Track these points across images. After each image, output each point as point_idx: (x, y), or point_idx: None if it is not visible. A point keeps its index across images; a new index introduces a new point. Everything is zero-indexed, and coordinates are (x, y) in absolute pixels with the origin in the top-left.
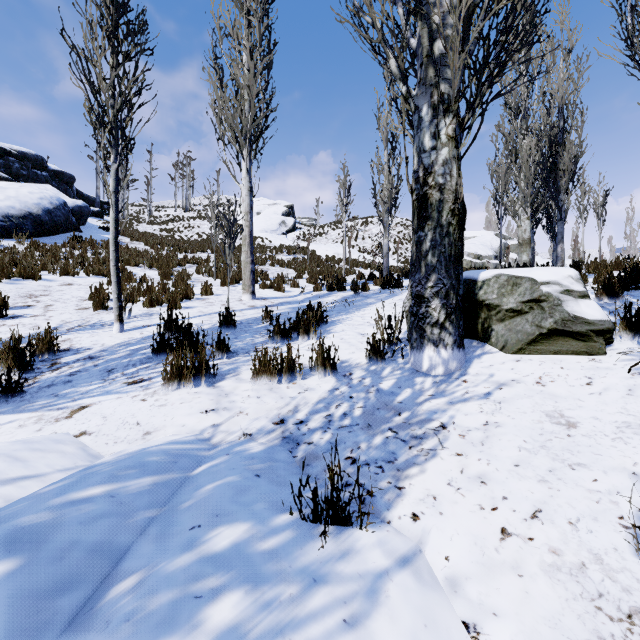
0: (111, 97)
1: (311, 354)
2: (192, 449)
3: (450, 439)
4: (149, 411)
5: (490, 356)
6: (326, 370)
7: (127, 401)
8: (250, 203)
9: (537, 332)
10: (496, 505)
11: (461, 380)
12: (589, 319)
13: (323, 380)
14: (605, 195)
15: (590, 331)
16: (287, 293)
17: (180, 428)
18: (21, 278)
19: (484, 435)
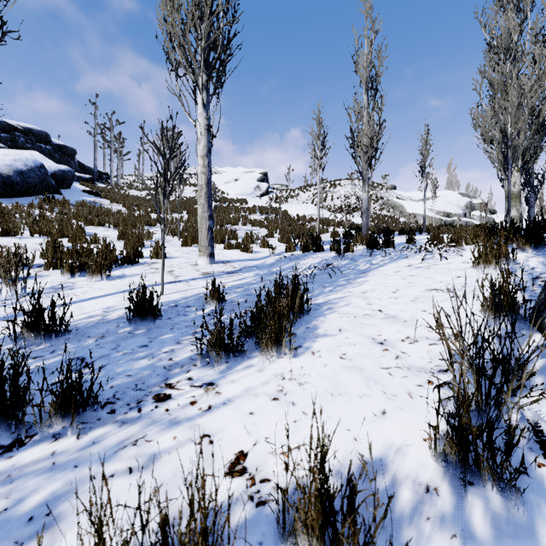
0: None
1: (281, 418)
2: None
3: None
4: None
5: None
6: None
7: None
8: (207, 145)
9: None
10: None
11: None
12: None
13: None
14: None
15: None
16: (255, 254)
17: None
18: None
19: None
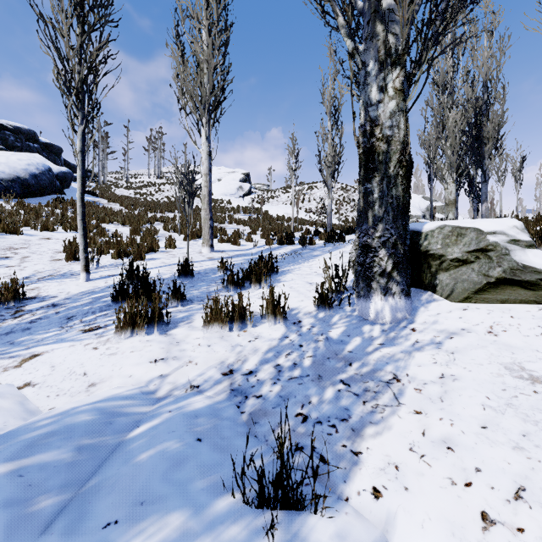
0: (77, 63)
1: (262, 302)
2: (133, 405)
3: (406, 394)
4: (98, 360)
5: (436, 304)
6: (276, 318)
7: (79, 349)
8: (209, 166)
9: (484, 281)
10: (469, 479)
11: (409, 328)
12: (538, 268)
13: (273, 328)
14: (522, 161)
15: (540, 280)
16: (242, 247)
17: (126, 379)
18: (4, 233)
19: (442, 389)
